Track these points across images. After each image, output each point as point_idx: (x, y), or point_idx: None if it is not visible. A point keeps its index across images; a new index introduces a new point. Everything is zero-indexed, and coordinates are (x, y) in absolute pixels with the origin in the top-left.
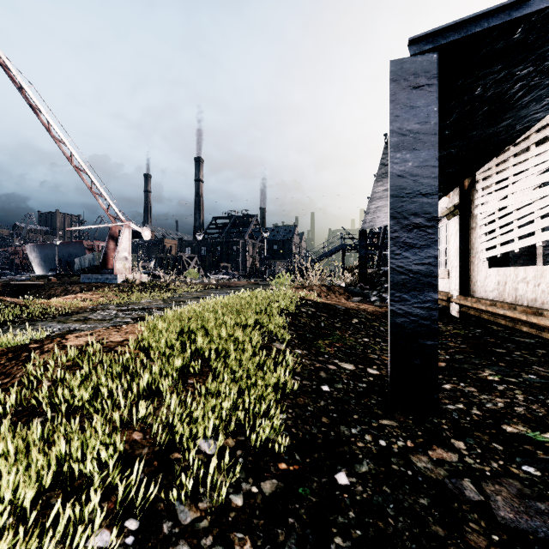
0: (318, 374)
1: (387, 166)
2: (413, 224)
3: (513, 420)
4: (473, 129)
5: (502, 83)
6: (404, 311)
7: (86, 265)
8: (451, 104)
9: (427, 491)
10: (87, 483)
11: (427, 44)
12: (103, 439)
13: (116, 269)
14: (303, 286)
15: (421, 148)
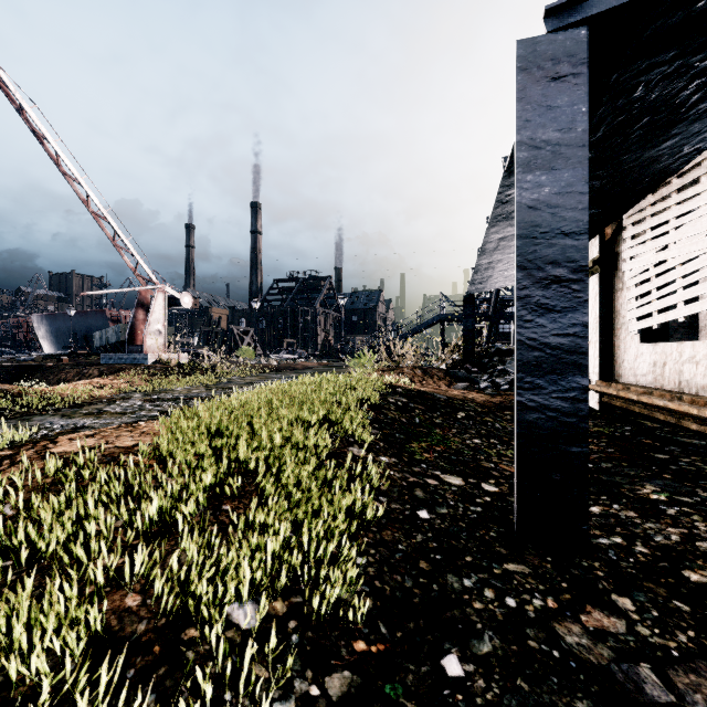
0: (413, 493)
1: (505, 205)
2: (552, 277)
3: (697, 563)
4: (625, 152)
5: (672, 80)
6: (538, 404)
7: (108, 341)
8: (599, 111)
9: (586, 686)
10: (36, 691)
11: (572, 15)
12: (70, 612)
13: (146, 346)
14: (390, 369)
15: (563, 167)
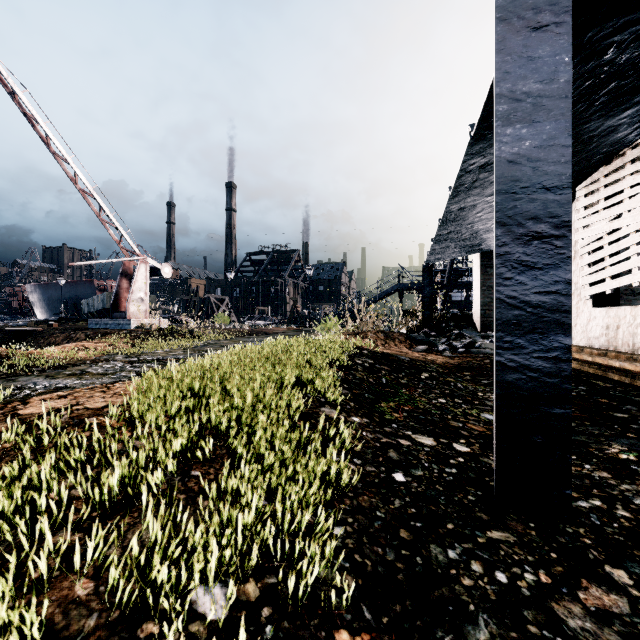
0: (387, 454)
1: (468, 174)
2: (532, 233)
3: None
4: (587, 120)
5: None
6: (518, 364)
7: (95, 308)
8: None
9: None
10: None
11: None
12: None
13: (129, 313)
14: (355, 333)
15: (544, 119)
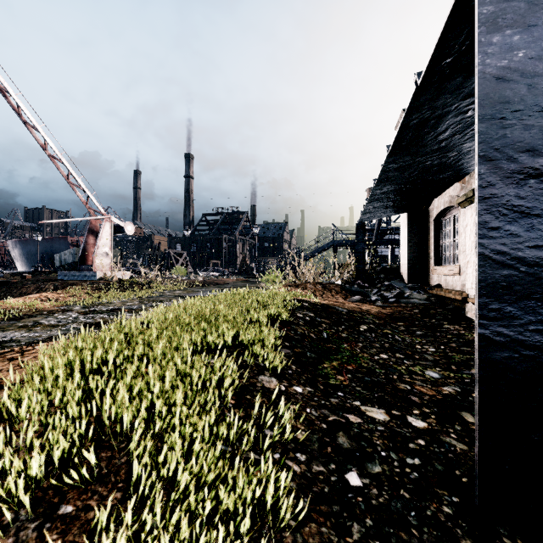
0: (335, 440)
1: (408, 130)
2: (528, 169)
3: None
4: None
5: None
6: (508, 338)
7: (66, 261)
8: None
9: None
10: None
11: None
12: None
13: (95, 266)
14: (295, 284)
15: None
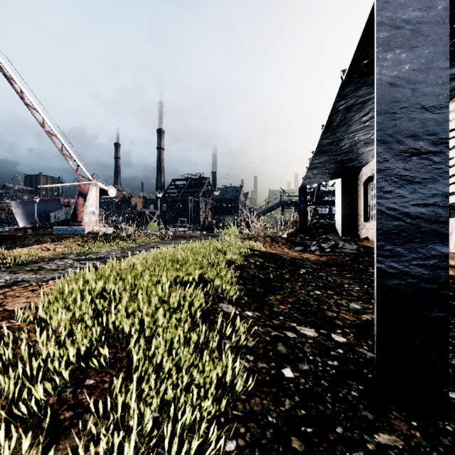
0: (276, 348)
1: (337, 114)
2: (411, 149)
3: None
4: None
5: None
6: (398, 270)
7: (59, 219)
8: None
9: None
10: None
11: None
12: None
13: (84, 222)
14: (249, 237)
15: (423, 44)
